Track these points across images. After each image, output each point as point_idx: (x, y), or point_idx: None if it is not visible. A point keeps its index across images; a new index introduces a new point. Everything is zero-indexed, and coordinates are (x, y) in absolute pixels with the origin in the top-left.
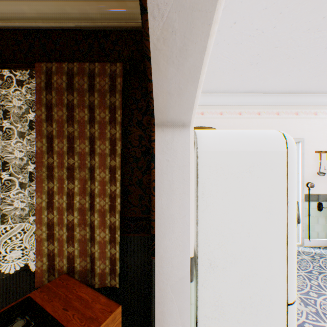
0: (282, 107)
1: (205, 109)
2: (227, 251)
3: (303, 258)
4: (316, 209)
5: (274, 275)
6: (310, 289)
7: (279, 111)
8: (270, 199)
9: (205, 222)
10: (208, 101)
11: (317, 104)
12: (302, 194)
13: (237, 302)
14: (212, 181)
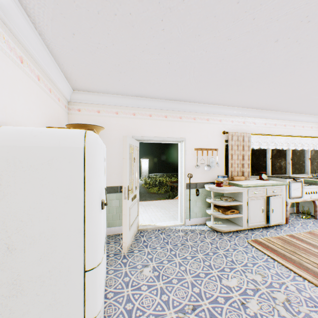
0: (169, 111)
1: (101, 107)
2: (27, 234)
3: (178, 234)
4: (195, 194)
5: (73, 249)
6: (166, 258)
7: (167, 114)
8: (69, 187)
9: (2, 210)
10: (104, 101)
11: (195, 112)
12: (184, 183)
13: (37, 277)
14: (10, 173)
